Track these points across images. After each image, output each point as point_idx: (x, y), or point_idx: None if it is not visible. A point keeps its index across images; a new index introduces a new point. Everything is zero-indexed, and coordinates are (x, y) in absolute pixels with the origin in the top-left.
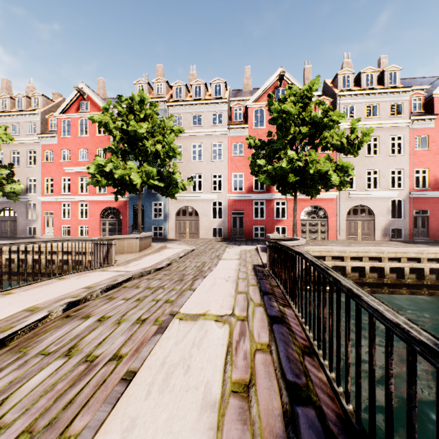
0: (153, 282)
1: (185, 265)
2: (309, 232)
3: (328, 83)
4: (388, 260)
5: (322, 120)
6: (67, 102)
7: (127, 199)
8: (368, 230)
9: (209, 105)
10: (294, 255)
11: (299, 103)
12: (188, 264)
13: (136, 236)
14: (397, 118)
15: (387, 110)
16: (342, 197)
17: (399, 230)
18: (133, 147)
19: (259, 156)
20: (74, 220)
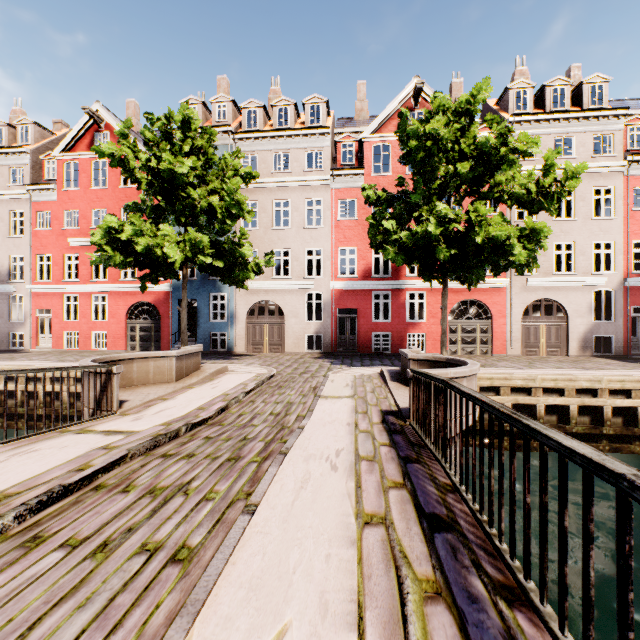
0: (170, 470)
1: (253, 411)
2: (461, 343)
3: (490, 104)
4: (608, 395)
5: (497, 150)
6: (73, 134)
7: (170, 289)
8: (557, 339)
9: (301, 138)
10: (546, 451)
11: (454, 125)
12: (260, 408)
13: (170, 354)
14: (604, 158)
15: (588, 145)
16: (516, 287)
17: (606, 340)
18: (171, 200)
19: (385, 216)
20: (84, 323)
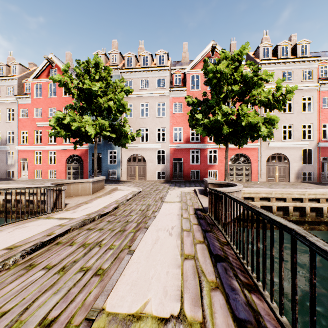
0: (91, 235)
1: (131, 209)
2: (235, 175)
3: (250, 54)
4: (308, 201)
5: (252, 79)
6: (39, 69)
7: (88, 148)
8: (284, 173)
9: (154, 71)
10: (265, 222)
11: (231, 66)
12: (134, 207)
13: (89, 181)
14: (308, 82)
15: (299, 75)
16: (263, 147)
17: (309, 174)
18: (89, 103)
19: (196, 112)
20: (45, 165)
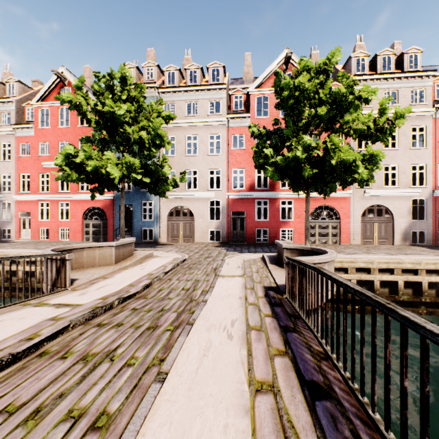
0: (101, 338)
1: (170, 287)
2: (318, 236)
3: (338, 68)
4: (426, 273)
5: (346, 98)
6: (45, 88)
7: (113, 198)
8: (386, 233)
9: (206, 91)
10: (428, 343)
11: (315, 80)
12: (175, 284)
13: (110, 245)
14: (419, 106)
15: (407, 97)
16: (356, 196)
17: (420, 233)
18: (113, 134)
19: (265, 146)
20: (53, 222)
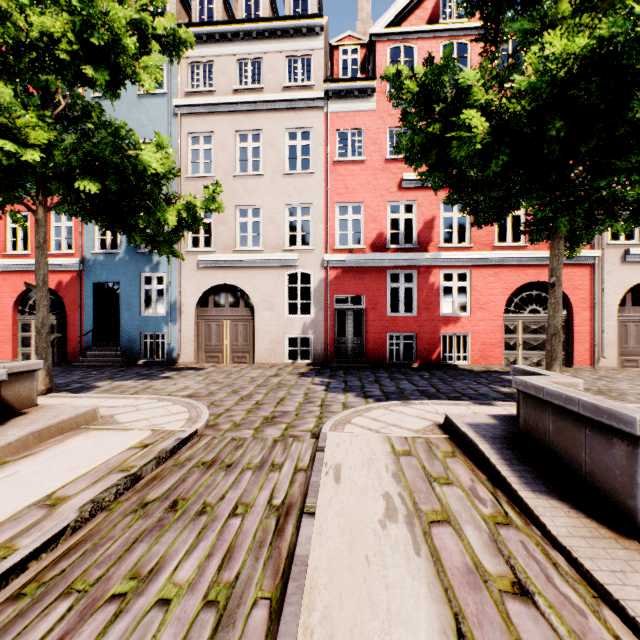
0: None
1: None
2: (523, 349)
3: None
4: None
5: None
6: None
7: (79, 267)
8: None
9: (279, 35)
10: None
11: None
12: None
13: None
14: None
15: None
16: (608, 262)
17: None
18: None
19: (444, 84)
20: None
